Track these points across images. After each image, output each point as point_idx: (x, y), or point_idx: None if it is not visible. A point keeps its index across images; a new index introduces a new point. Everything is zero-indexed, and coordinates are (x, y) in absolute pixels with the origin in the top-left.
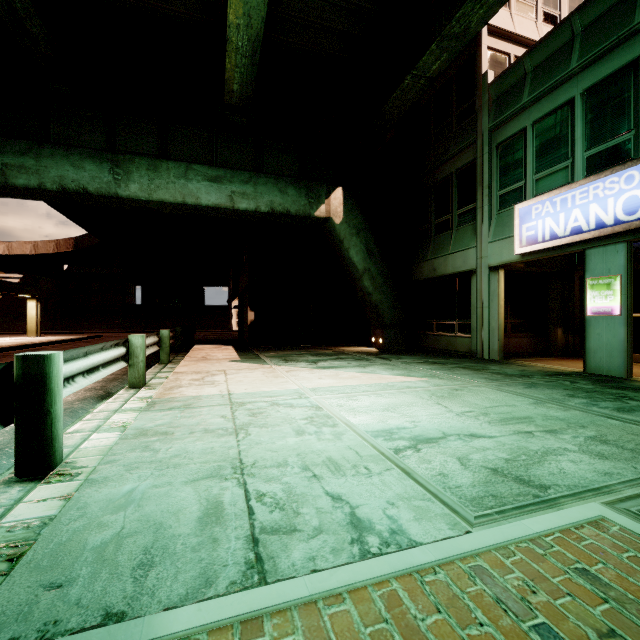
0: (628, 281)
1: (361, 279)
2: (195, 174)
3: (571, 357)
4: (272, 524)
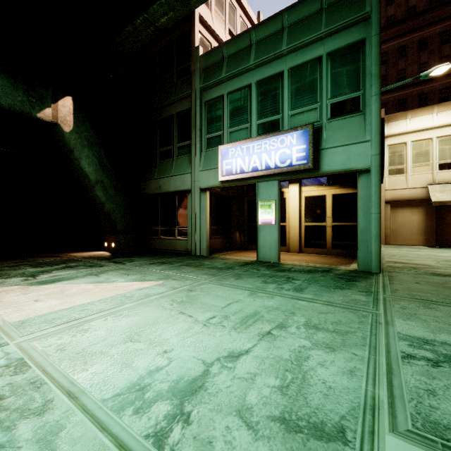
0: (279, 204)
1: (93, 189)
2: None
3: (243, 250)
4: None
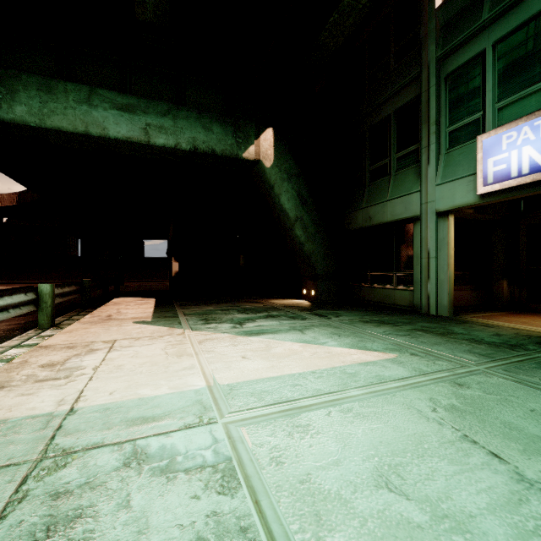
0: None
1: (293, 228)
2: (101, 100)
3: (519, 311)
4: None
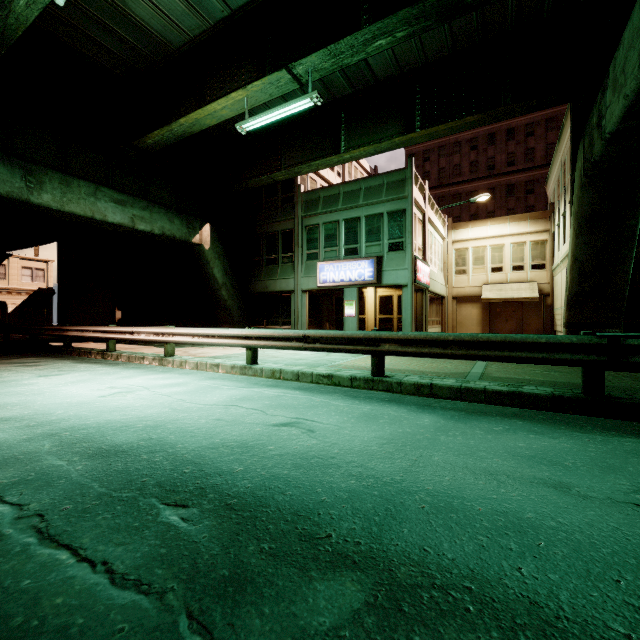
0: (358, 303)
1: (221, 290)
2: (103, 195)
3: None
4: (327, 360)
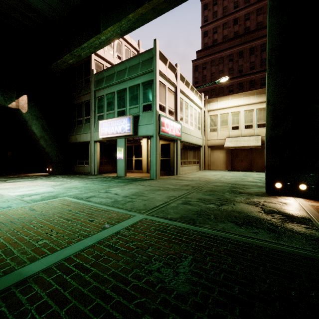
0: (125, 149)
1: (39, 141)
2: None
3: None
4: None
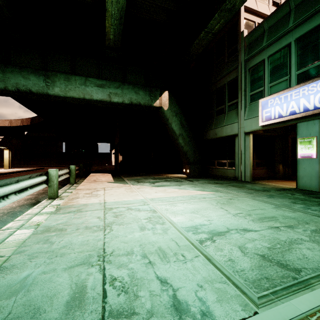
0: None
1: (178, 139)
2: (90, 83)
3: (287, 179)
4: (118, 307)
